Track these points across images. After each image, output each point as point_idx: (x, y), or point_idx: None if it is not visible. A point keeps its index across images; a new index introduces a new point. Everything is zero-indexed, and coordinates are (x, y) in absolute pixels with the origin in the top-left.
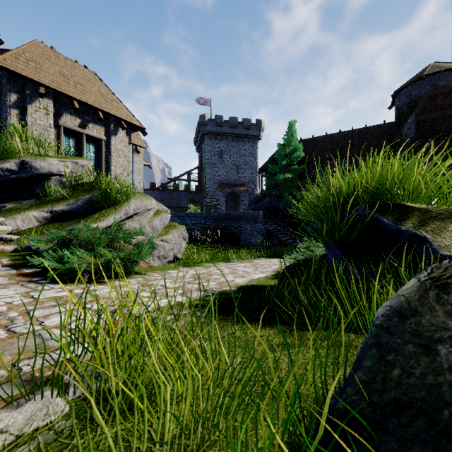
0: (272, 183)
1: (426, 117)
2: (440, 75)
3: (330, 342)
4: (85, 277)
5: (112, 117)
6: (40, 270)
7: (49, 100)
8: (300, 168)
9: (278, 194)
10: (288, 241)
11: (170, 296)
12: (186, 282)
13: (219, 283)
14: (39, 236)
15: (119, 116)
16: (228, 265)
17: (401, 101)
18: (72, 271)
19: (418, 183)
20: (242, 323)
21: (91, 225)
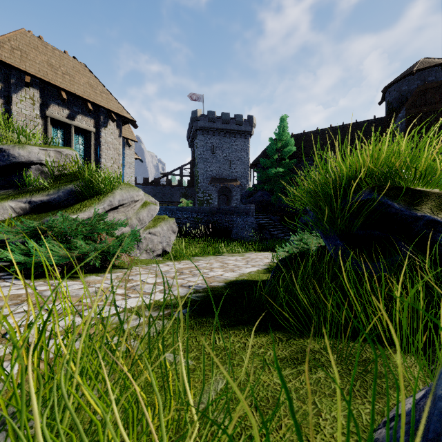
0: (264, 177)
1: (416, 111)
2: (430, 70)
3: (340, 355)
4: (59, 272)
5: (102, 109)
6: (8, 264)
7: (36, 90)
8: (291, 162)
9: (270, 188)
10: (280, 235)
11: (148, 294)
12: (170, 277)
13: (207, 278)
14: (13, 227)
15: (108, 108)
16: (218, 258)
17: (391, 96)
18: (42, 265)
19: (430, 165)
20: (228, 328)
21: (71, 216)
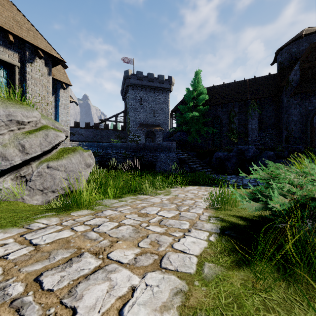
0: (182, 120)
1: (309, 65)
2: (315, 34)
3: None
4: None
5: (27, 45)
6: None
7: None
8: (205, 108)
9: (187, 130)
10: (198, 168)
11: None
12: None
13: None
14: None
15: (34, 44)
16: (137, 201)
17: (283, 57)
18: None
19: None
20: None
21: None
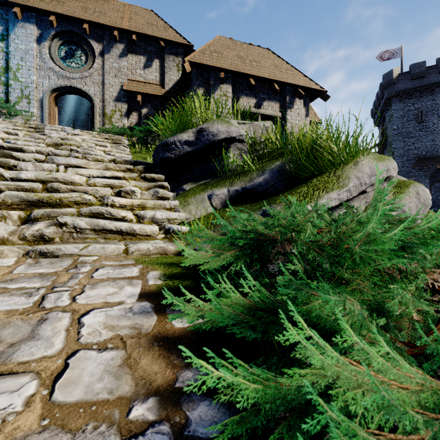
0: None
1: None
2: None
3: None
4: None
5: (287, 88)
6: None
7: (228, 85)
8: None
9: None
10: None
11: None
12: None
13: None
14: (212, 228)
15: (295, 84)
16: None
17: None
18: None
19: None
20: None
21: None
